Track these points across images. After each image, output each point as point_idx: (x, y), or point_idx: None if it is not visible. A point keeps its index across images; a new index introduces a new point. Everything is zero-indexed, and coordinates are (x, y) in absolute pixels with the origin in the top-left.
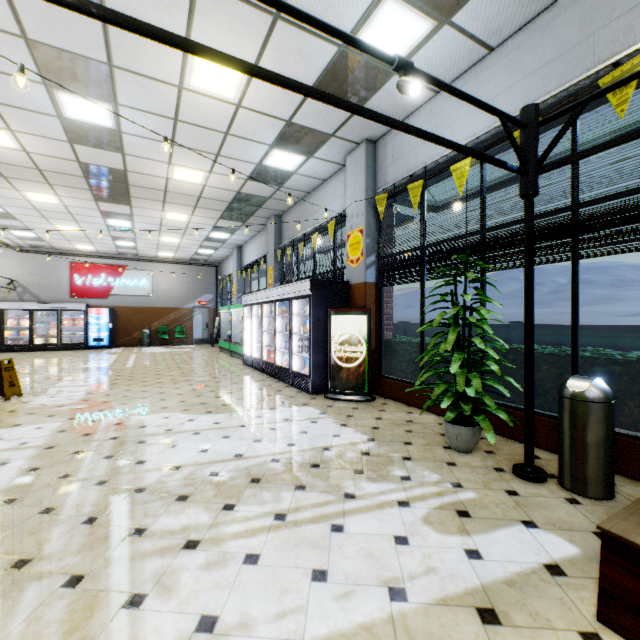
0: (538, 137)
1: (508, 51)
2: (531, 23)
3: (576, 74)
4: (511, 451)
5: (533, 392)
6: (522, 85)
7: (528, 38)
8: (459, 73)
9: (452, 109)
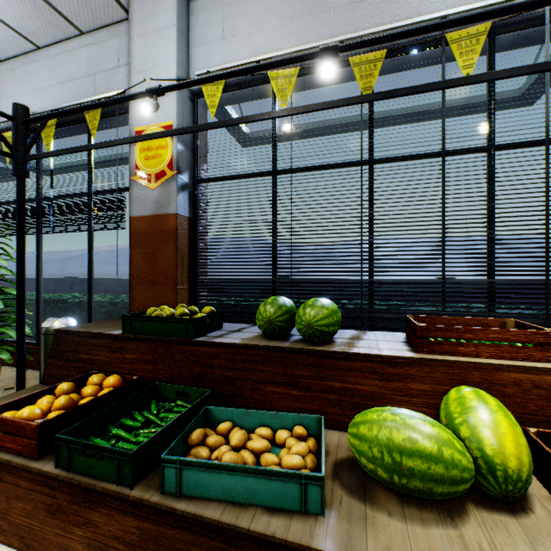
0: (27, 132)
1: (50, 56)
2: (64, 43)
3: (86, 98)
4: (36, 382)
5: (24, 332)
6: (59, 88)
7: (62, 54)
8: (16, 53)
9: (13, 82)
